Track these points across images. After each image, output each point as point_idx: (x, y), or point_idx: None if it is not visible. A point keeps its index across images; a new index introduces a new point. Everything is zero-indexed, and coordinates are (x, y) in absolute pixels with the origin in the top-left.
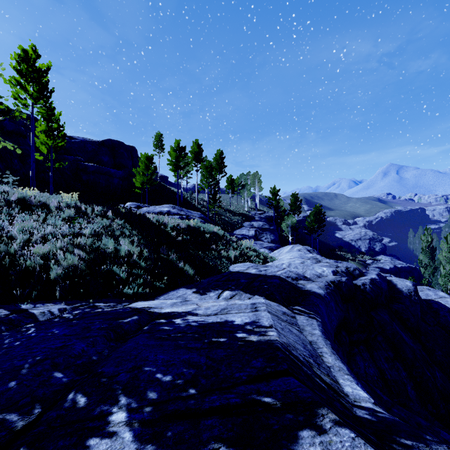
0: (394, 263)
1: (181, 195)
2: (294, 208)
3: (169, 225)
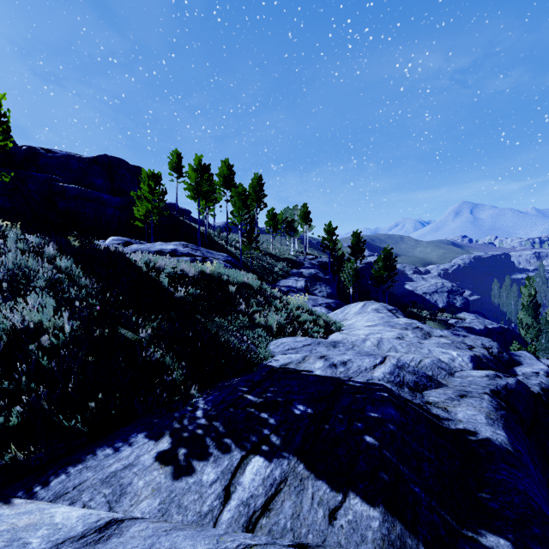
0: (483, 323)
1: (205, 232)
2: (355, 251)
3: (164, 270)
